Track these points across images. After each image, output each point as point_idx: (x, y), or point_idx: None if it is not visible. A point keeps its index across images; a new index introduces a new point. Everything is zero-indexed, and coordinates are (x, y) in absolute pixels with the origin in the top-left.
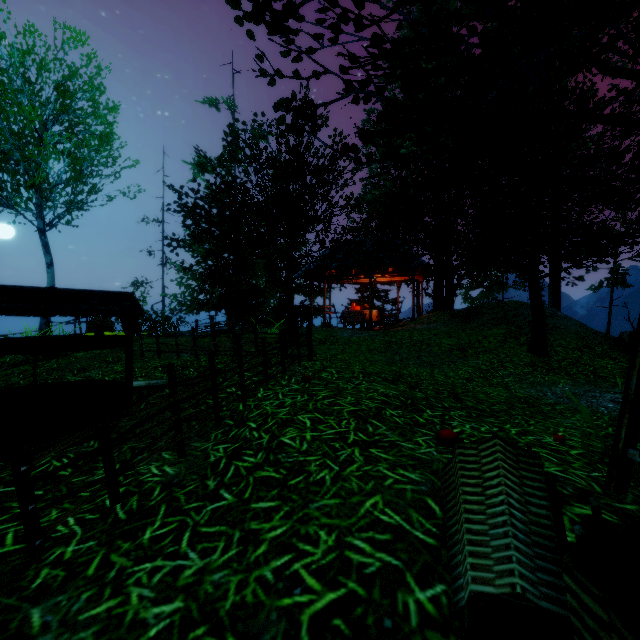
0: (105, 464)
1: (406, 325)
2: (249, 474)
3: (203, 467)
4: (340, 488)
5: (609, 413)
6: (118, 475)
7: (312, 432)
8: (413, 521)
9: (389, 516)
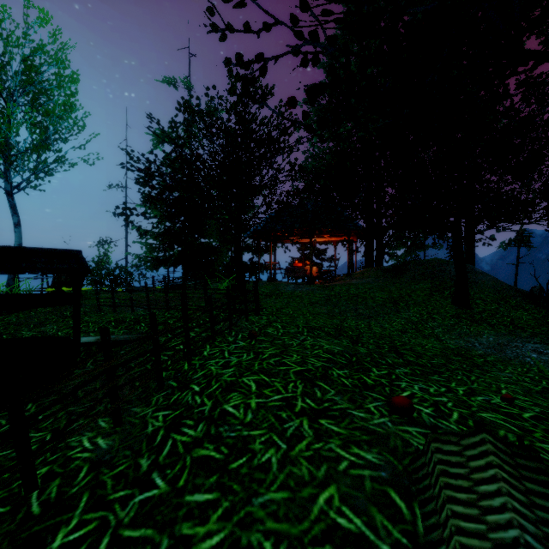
0: (17, 448)
1: (342, 280)
2: (186, 452)
3: (139, 440)
4: (288, 475)
5: (536, 364)
6: (37, 457)
7: (257, 398)
8: (377, 527)
9: (348, 519)
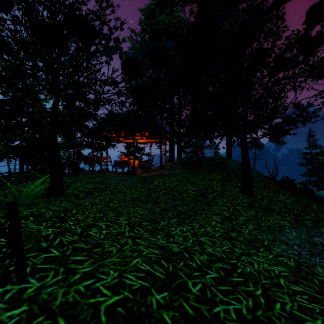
0: None
1: (157, 170)
2: None
3: None
4: None
5: None
6: None
7: None
8: None
9: None
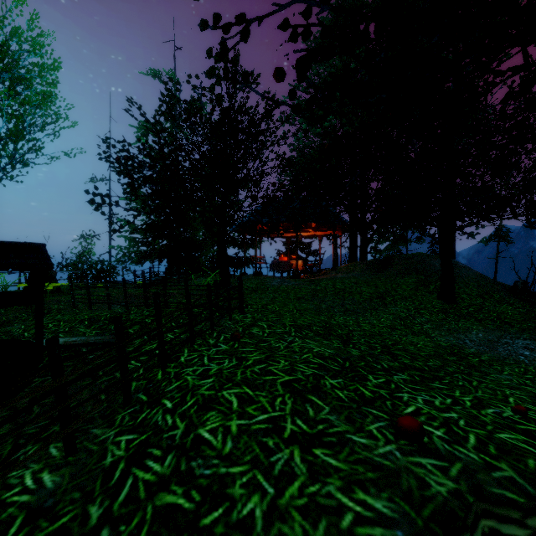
0: None
1: (328, 274)
2: (148, 498)
3: (93, 476)
4: None
5: (531, 363)
6: None
7: (239, 419)
8: None
9: None
